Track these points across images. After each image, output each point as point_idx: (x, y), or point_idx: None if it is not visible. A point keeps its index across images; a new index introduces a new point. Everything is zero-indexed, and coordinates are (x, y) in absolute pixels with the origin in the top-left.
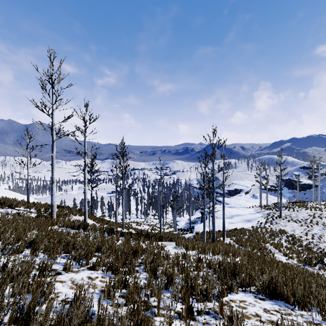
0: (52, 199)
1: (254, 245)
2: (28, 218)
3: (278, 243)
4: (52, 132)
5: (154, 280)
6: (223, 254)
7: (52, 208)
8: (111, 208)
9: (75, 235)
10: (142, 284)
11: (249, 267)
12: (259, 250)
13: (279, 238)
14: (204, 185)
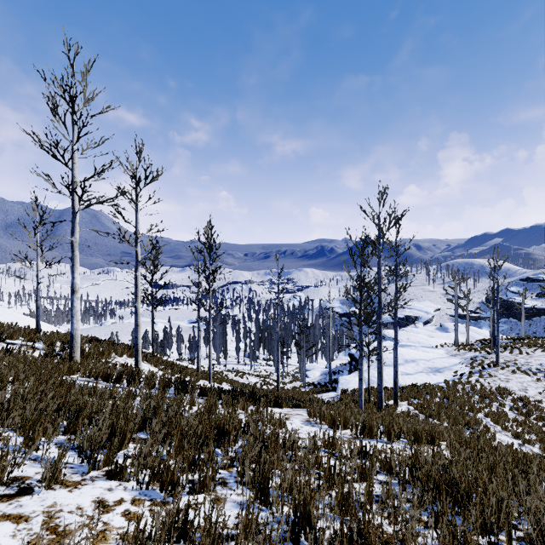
0: (72, 325)
1: (455, 417)
2: (25, 360)
3: (500, 413)
4: (73, 197)
5: (262, 511)
6: (411, 439)
7: (72, 341)
8: (194, 346)
9: (104, 393)
10: (231, 525)
11: (493, 479)
12: (465, 427)
13: (498, 403)
14: (361, 300)
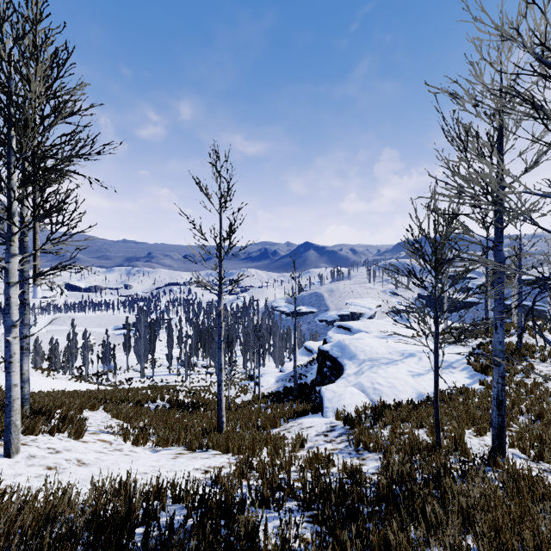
0: None
1: None
2: None
3: None
4: None
5: None
6: None
7: None
8: (108, 355)
9: None
10: None
11: None
12: None
13: None
14: None
